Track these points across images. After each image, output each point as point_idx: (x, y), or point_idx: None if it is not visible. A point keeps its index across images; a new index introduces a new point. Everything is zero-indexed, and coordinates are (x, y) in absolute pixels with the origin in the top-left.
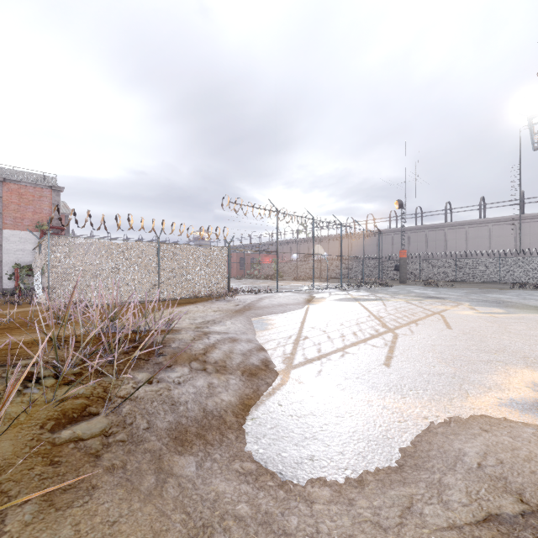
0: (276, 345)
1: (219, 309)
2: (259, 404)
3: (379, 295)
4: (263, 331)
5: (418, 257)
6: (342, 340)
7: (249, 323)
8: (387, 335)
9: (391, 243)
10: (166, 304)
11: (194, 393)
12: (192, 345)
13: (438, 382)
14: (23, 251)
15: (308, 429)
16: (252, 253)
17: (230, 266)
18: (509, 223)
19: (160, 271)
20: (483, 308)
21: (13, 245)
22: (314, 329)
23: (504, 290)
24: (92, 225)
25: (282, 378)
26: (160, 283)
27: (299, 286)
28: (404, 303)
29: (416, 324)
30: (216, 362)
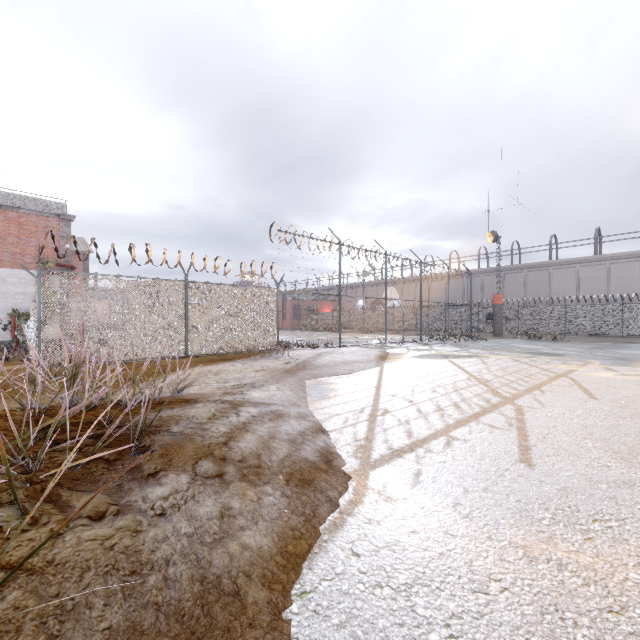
0: (343, 424)
1: (263, 369)
2: (315, 552)
3: (473, 351)
4: (322, 401)
5: (515, 304)
6: (441, 417)
7: (302, 388)
8: (507, 409)
9: (480, 287)
10: (194, 362)
11: (188, 536)
12: (208, 427)
13: (634, 502)
14: (23, 295)
15: (420, 632)
16: (309, 300)
17: (282, 316)
18: (634, 260)
19: (189, 318)
20: (624, 369)
21: (12, 288)
22: (396, 399)
23: (635, 345)
24: (99, 258)
25: (354, 489)
26: (189, 334)
27: (367, 339)
28: (511, 362)
29: (541, 392)
30: (243, 460)
